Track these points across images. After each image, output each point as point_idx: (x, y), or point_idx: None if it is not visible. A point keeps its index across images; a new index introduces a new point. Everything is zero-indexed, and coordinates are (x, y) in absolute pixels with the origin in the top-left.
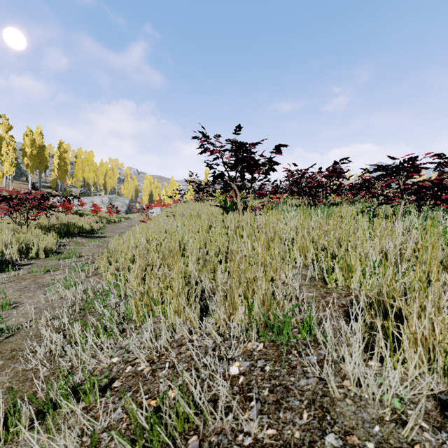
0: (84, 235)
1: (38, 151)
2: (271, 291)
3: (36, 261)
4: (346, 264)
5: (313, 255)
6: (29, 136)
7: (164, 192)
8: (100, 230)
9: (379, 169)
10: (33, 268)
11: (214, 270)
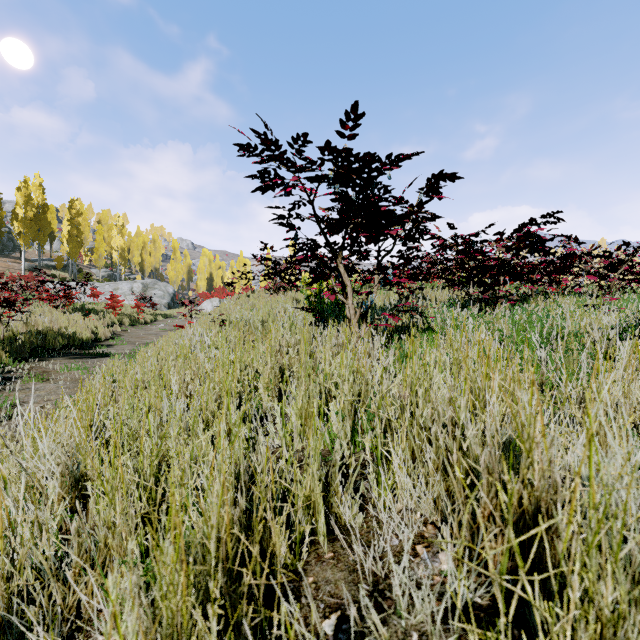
0: (72, 352)
1: (37, 213)
2: None
3: None
4: None
5: None
6: (21, 190)
7: (229, 275)
8: (110, 340)
9: None
10: None
11: None
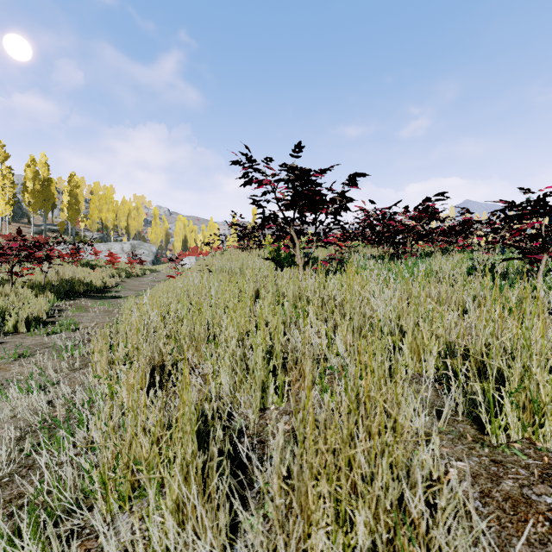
0: (92, 295)
1: (43, 186)
2: (397, 494)
3: (12, 338)
4: (525, 397)
5: (439, 360)
6: (30, 167)
7: (201, 237)
8: (115, 287)
9: (512, 208)
10: (2, 350)
11: (262, 387)
